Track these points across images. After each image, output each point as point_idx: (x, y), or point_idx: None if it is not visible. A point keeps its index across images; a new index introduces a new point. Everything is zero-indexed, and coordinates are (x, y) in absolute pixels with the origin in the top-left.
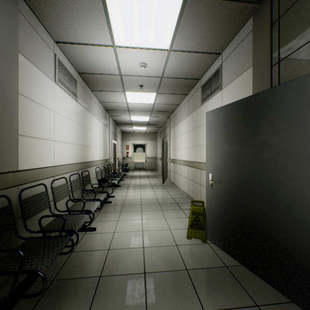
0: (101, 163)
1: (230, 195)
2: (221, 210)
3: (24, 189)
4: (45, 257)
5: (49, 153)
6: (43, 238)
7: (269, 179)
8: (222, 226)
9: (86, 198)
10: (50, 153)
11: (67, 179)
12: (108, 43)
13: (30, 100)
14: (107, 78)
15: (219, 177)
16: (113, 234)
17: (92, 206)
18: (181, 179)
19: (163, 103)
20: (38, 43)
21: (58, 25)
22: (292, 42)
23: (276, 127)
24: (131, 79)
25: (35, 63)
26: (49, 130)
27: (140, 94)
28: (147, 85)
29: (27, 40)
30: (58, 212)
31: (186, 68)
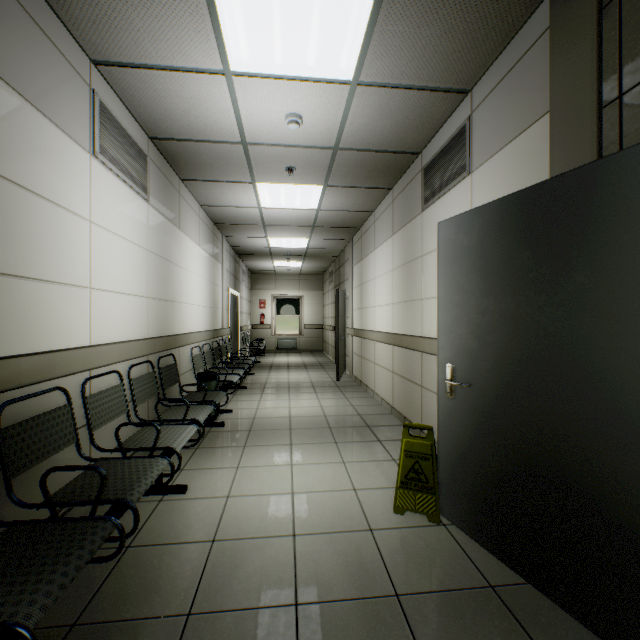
0: (205, 338)
1: (499, 415)
2: (474, 451)
3: (8, 403)
4: (43, 582)
5: (77, 317)
6: (49, 524)
7: (602, 382)
8: (477, 488)
9: (166, 417)
10: (80, 316)
11: (123, 376)
12: (213, 66)
13: (28, 191)
14: (215, 150)
15: (470, 371)
16: (224, 501)
17: (178, 437)
18: (377, 373)
19: (338, 208)
20: (50, 61)
21: (96, 19)
22: None
23: (621, 252)
24: (269, 154)
25: (39, 106)
26: (77, 263)
27: (287, 187)
28: (302, 166)
29: (20, 51)
30: (100, 452)
31: (391, 127)
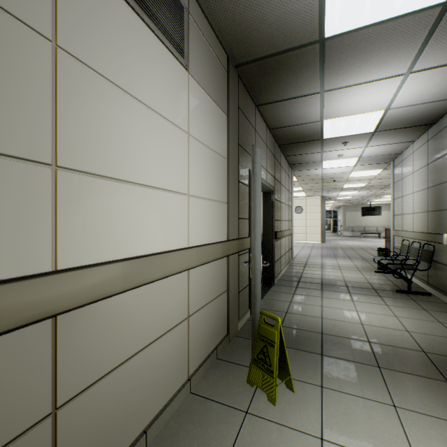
0: None
1: None
2: None
3: None
4: None
5: None
6: None
7: None
8: None
9: None
10: None
11: None
12: None
13: None
14: None
15: None
16: None
17: None
18: None
19: None
20: None
21: None
22: (242, 140)
23: None
24: None
25: None
26: None
27: None
28: None
29: None
30: None
31: None
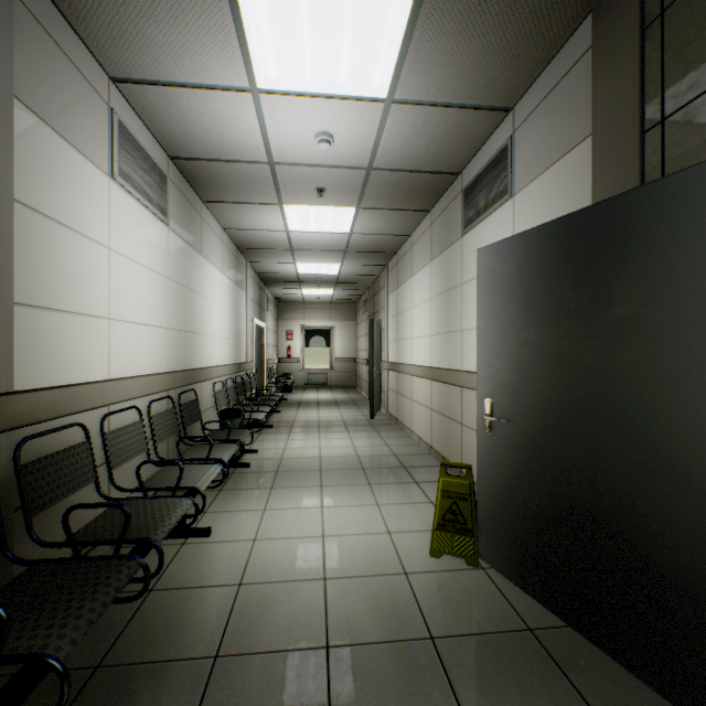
0: (228, 372)
1: (539, 452)
2: (514, 489)
3: (28, 438)
4: (72, 617)
5: (95, 350)
6: (72, 562)
7: (641, 415)
8: (517, 529)
9: (188, 456)
10: (99, 348)
11: (143, 412)
12: (239, 84)
13: (46, 217)
14: (240, 170)
15: (509, 406)
16: (251, 544)
17: (202, 477)
18: (414, 410)
19: (372, 232)
20: (68, 80)
21: (116, 36)
22: (700, 70)
23: (659, 282)
24: (298, 174)
25: (58, 128)
26: (95, 292)
27: (317, 210)
28: (333, 187)
29: (38, 71)
30: (119, 492)
31: (428, 146)
